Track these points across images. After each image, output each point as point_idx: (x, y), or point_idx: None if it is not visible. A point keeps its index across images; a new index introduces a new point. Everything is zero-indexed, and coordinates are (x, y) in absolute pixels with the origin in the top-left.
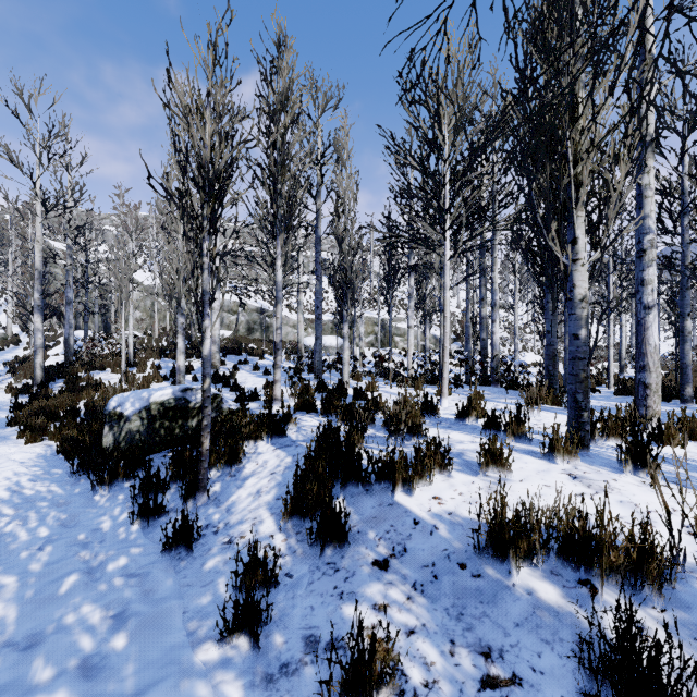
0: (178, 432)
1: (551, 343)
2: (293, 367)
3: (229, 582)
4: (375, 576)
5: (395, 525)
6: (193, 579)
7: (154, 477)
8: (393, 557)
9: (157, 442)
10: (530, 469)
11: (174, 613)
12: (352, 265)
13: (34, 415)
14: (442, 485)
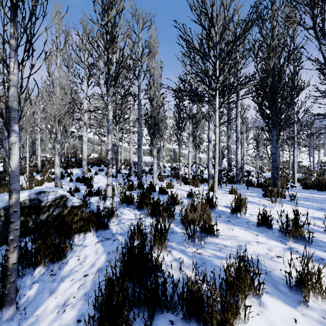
0: (31, 224)
1: (275, 160)
2: (127, 173)
3: None
4: None
5: None
6: None
7: None
8: None
9: None
10: None
11: None
12: (158, 114)
13: None
14: (260, 324)
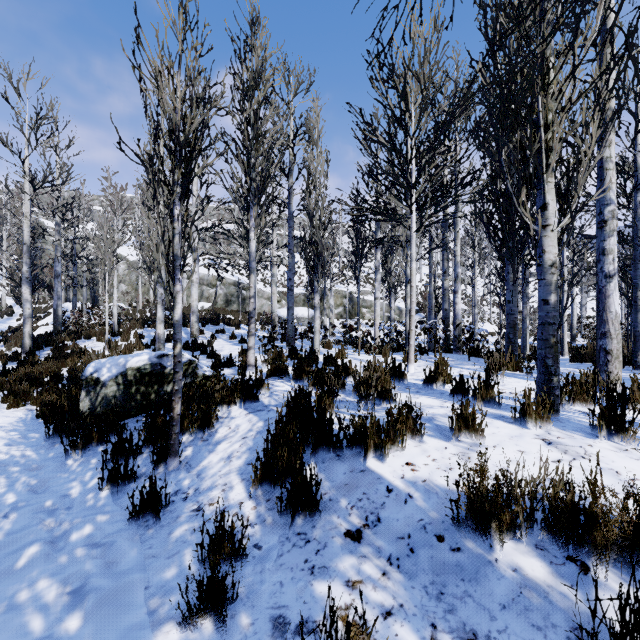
0: (153, 397)
1: (512, 312)
2: (267, 336)
3: (195, 553)
4: (347, 548)
5: (368, 493)
6: (158, 550)
7: (126, 442)
8: (366, 527)
9: (133, 407)
10: (503, 435)
11: (136, 589)
12: (322, 238)
13: (19, 381)
14: (415, 450)
